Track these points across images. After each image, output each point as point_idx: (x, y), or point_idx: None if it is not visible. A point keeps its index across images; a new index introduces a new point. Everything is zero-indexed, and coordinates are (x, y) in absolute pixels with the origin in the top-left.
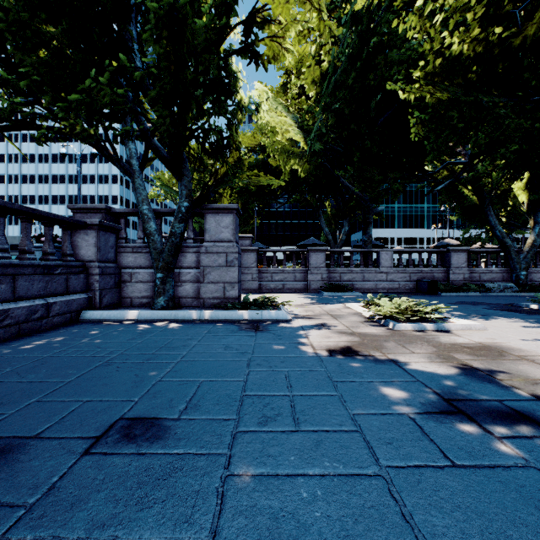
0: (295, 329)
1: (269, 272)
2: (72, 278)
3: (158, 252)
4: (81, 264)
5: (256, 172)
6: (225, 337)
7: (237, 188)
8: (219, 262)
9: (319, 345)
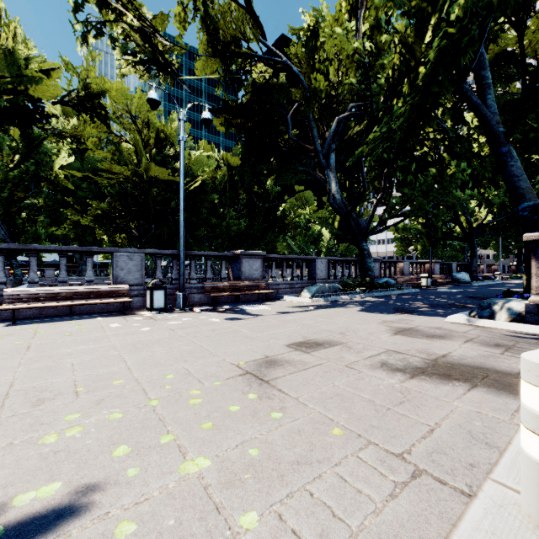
0: None
1: None
2: None
3: None
4: None
5: None
6: None
7: None
8: None
9: None
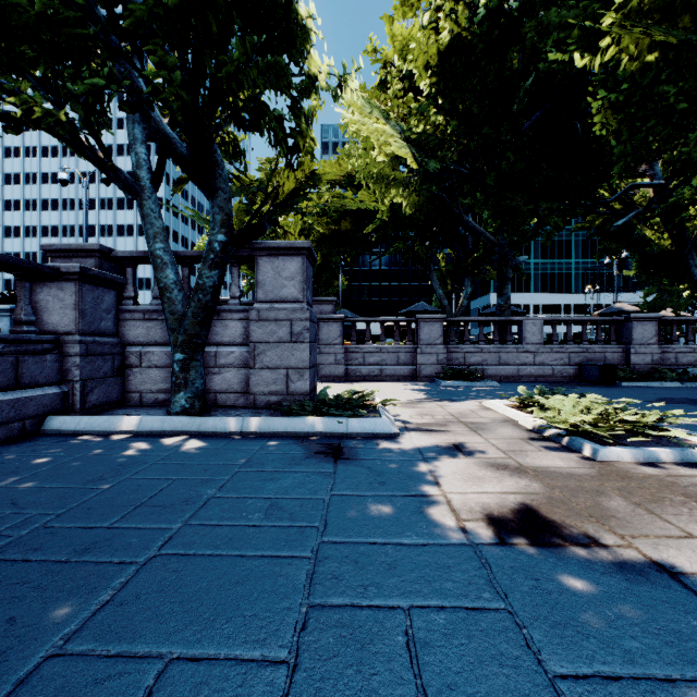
0: (409, 456)
1: (360, 351)
2: (29, 360)
3: (177, 318)
4: (50, 338)
5: (339, 193)
6: (276, 475)
7: (308, 215)
8: (279, 335)
9: (465, 504)
